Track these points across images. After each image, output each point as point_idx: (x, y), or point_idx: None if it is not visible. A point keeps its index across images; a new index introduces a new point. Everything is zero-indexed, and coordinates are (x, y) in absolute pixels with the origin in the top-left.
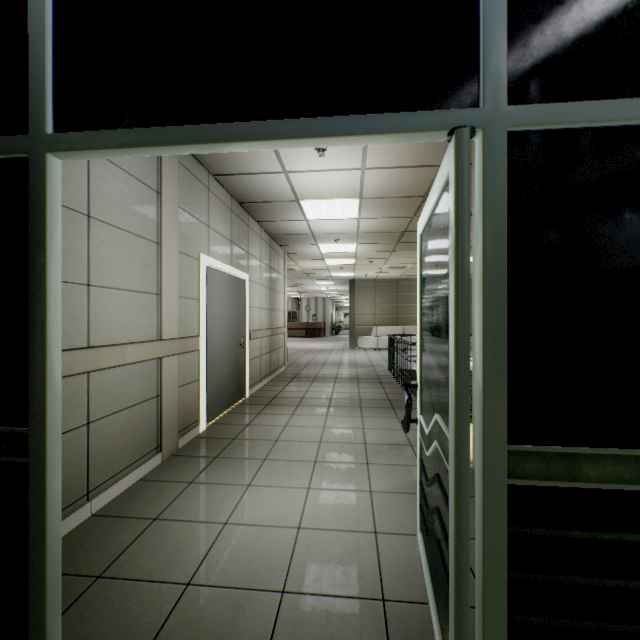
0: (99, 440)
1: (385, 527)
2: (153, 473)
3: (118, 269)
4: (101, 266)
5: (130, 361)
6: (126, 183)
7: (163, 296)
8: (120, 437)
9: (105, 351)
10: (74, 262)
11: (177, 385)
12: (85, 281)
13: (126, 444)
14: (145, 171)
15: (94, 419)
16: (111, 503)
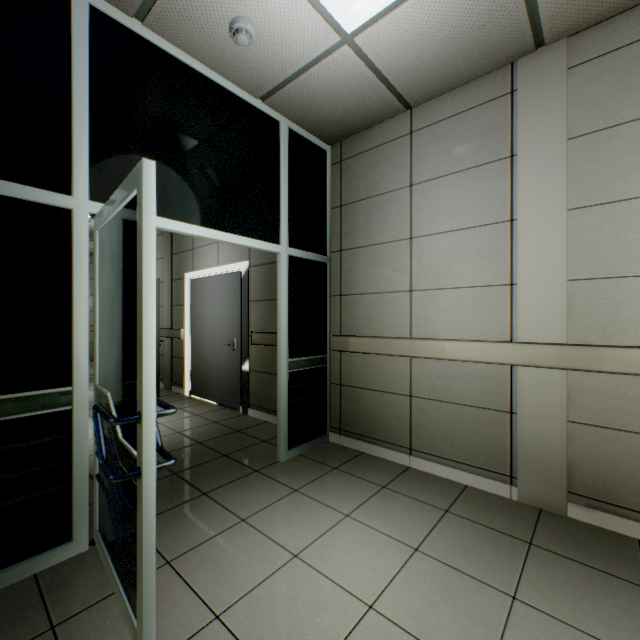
0: (421, 414)
1: (210, 634)
2: (480, 492)
3: (442, 271)
4: (423, 273)
5: (449, 357)
6: (453, 184)
7: (519, 285)
8: (445, 426)
9: (419, 343)
10: (399, 277)
11: (562, 415)
12: (408, 288)
13: (453, 437)
14: (485, 149)
15: (416, 395)
16: (423, 472)
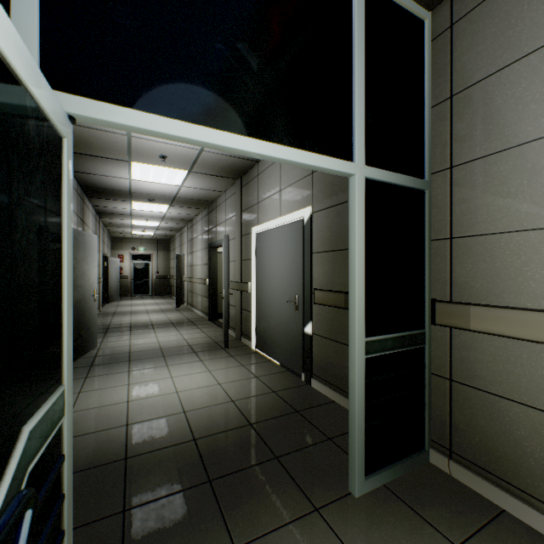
0: None
1: None
2: None
3: None
4: None
5: None
6: None
7: None
8: None
9: None
10: None
11: None
12: None
13: None
14: None
15: None
16: None
